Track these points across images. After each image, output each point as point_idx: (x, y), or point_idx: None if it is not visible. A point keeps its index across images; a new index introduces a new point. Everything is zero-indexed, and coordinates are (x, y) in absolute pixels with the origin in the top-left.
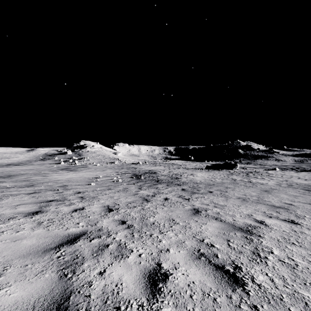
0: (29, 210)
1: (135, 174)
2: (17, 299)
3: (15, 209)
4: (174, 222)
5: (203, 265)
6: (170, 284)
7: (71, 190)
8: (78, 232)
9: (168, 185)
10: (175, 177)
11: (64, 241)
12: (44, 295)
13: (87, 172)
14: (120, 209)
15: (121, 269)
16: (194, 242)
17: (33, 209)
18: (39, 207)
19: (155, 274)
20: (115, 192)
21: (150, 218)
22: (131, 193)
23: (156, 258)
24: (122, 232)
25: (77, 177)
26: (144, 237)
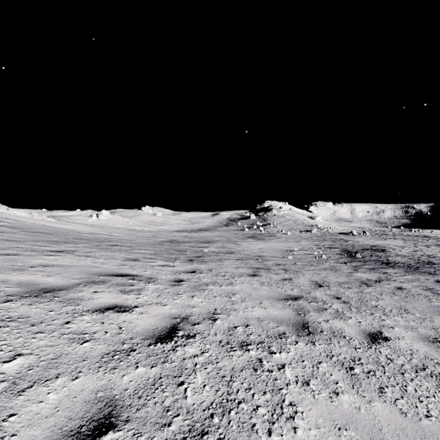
0: (248, 272)
1: (346, 249)
2: (278, 314)
3: (238, 270)
4: (406, 311)
5: (436, 347)
6: (390, 343)
7: (270, 261)
8: (296, 295)
9: (408, 271)
10: (425, 260)
11: (288, 298)
12: (292, 318)
13: (277, 243)
14: (331, 287)
15: (342, 324)
16: (431, 332)
17: (249, 272)
18: (252, 271)
19: (375, 335)
20: (320, 270)
21: (372, 301)
22: (343, 274)
23: (377, 328)
24: (338, 304)
25: (269, 248)
26: (363, 313)
